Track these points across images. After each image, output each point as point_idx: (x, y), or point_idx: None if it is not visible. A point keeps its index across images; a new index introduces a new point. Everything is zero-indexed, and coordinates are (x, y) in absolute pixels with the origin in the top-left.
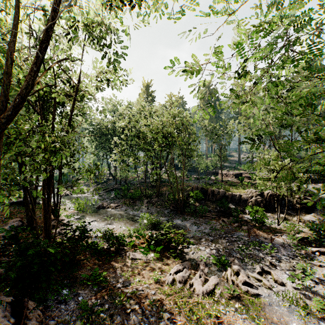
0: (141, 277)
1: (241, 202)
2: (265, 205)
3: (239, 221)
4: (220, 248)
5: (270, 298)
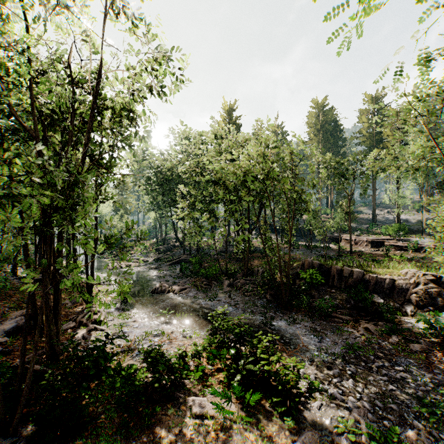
0: None
1: (396, 292)
2: None
3: (399, 331)
4: (376, 398)
5: None
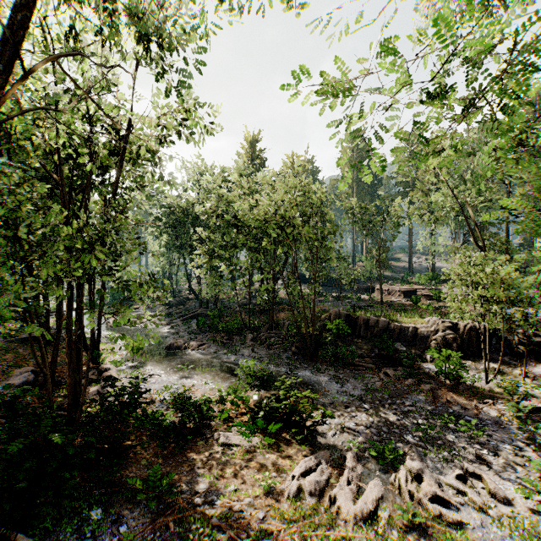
0: (239, 482)
1: (418, 340)
2: (461, 347)
3: (415, 374)
4: (383, 426)
5: (485, 531)
